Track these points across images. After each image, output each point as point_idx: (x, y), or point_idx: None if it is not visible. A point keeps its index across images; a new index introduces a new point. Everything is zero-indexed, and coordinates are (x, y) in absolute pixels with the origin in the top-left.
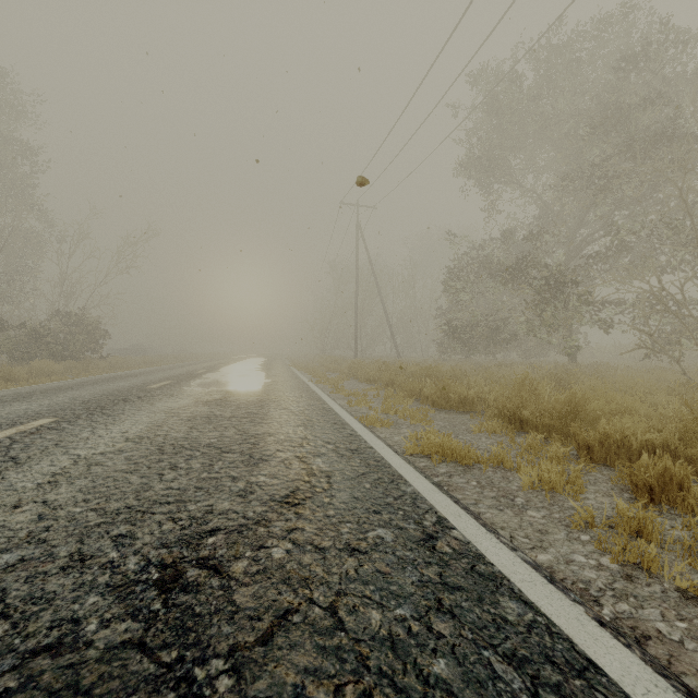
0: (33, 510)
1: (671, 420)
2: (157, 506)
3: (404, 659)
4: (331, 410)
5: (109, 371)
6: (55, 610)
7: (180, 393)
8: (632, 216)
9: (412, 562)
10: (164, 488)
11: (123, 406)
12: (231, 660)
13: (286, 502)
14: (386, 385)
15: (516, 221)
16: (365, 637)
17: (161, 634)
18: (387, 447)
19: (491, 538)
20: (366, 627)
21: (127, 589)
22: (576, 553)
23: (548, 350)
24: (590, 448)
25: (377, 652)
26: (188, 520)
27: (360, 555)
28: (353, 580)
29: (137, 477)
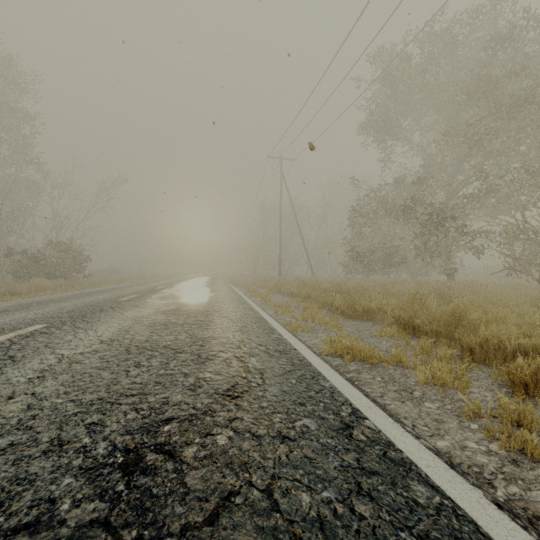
0: (23, 401)
1: (538, 328)
2: (123, 398)
3: (332, 539)
4: (261, 318)
5: (90, 287)
6: (35, 490)
7: (144, 304)
8: (498, 165)
9: (334, 448)
10: (129, 382)
11: (99, 314)
12: (183, 539)
13: (227, 395)
14: (304, 298)
15: (406, 170)
16: (298, 518)
17: (124, 513)
18: (308, 349)
19: (398, 427)
20: (298, 509)
21: (96, 471)
22: (468, 440)
23: (431, 271)
24: (472, 350)
25: (309, 533)
26: (148, 410)
27: (290, 442)
28: (285, 465)
29: (108, 373)
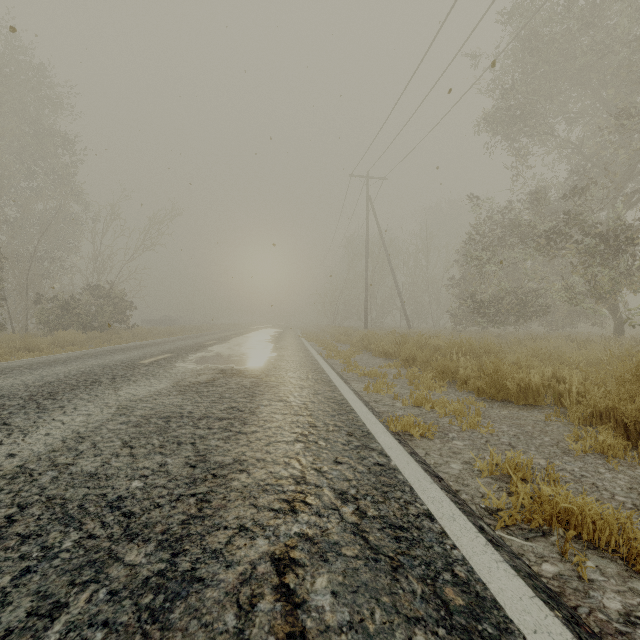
0: None
1: None
2: None
3: None
4: (344, 403)
5: (130, 341)
6: None
7: (166, 371)
8: None
9: None
10: None
11: (80, 392)
12: None
13: None
14: (406, 361)
15: (543, 181)
16: None
17: None
18: (460, 513)
19: None
20: None
21: None
22: None
23: (576, 321)
24: None
25: None
26: None
27: None
28: None
29: None
